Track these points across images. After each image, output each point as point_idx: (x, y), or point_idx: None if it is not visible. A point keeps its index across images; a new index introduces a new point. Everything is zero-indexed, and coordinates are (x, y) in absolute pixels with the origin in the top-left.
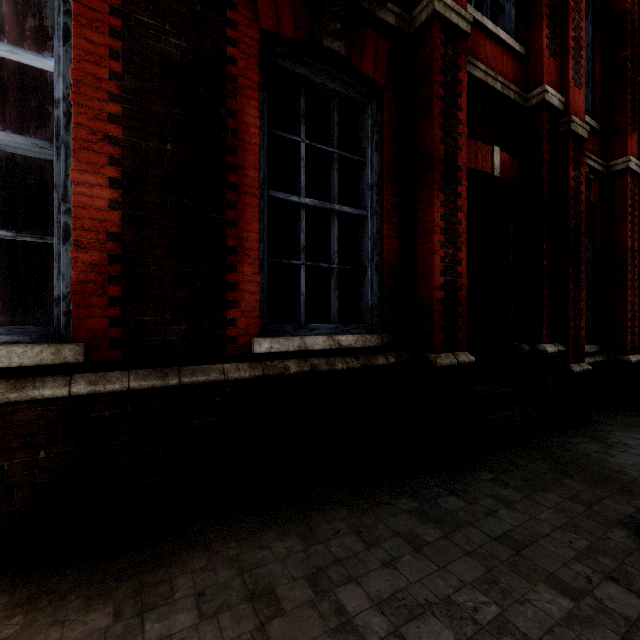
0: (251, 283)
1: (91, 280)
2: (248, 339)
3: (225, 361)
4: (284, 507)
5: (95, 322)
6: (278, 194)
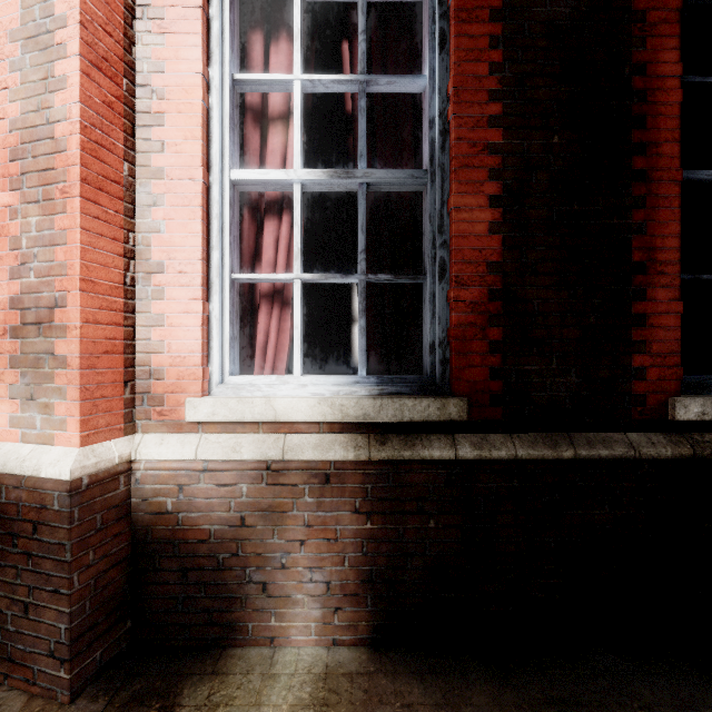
0: (666, 314)
1: (470, 322)
2: (662, 398)
3: (628, 429)
4: None
5: (474, 372)
6: (696, 174)
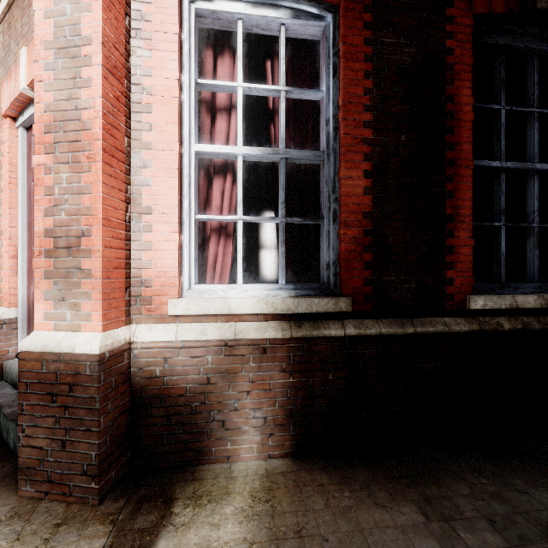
0: (465, 246)
1: (353, 249)
2: (462, 296)
3: (444, 315)
4: (510, 456)
5: (355, 281)
6: (481, 162)
